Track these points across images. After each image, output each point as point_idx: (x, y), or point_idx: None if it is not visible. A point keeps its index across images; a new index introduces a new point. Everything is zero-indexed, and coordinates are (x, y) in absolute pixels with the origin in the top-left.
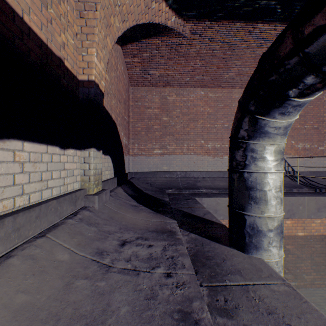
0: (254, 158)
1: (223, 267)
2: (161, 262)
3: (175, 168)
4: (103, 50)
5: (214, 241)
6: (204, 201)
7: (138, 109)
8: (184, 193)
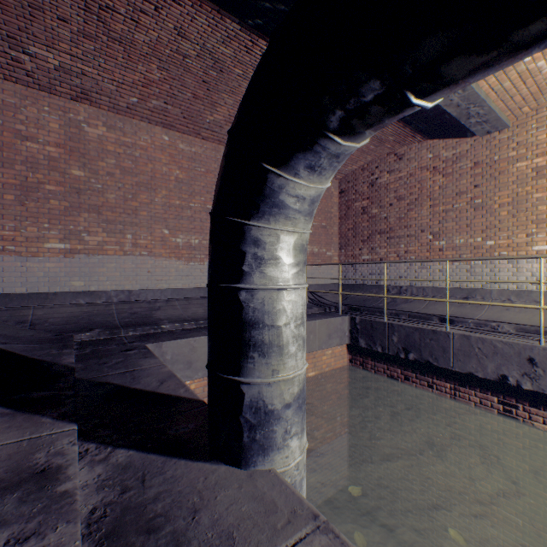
0: (260, 259)
1: (193, 541)
2: None
3: (106, 283)
4: None
5: (176, 456)
6: (167, 349)
7: None
8: (122, 337)
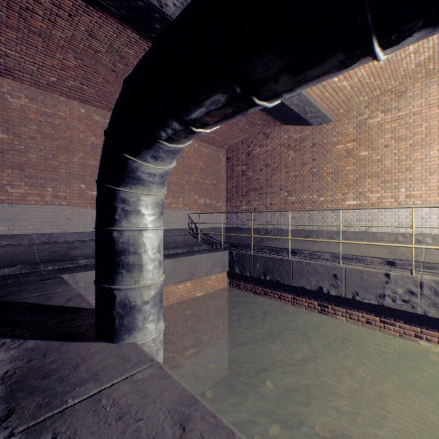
0: (127, 211)
1: (72, 378)
2: None
3: (28, 228)
4: None
5: (71, 341)
6: (80, 279)
7: None
8: (42, 271)
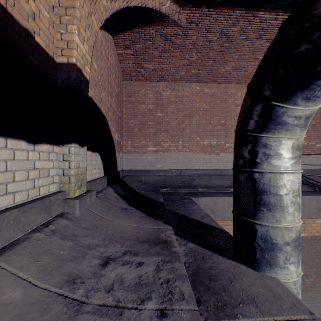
0: (267, 155)
1: (232, 292)
2: (153, 290)
3: (170, 166)
4: (87, 30)
5: (217, 253)
6: (201, 201)
7: (131, 104)
8: (179, 193)
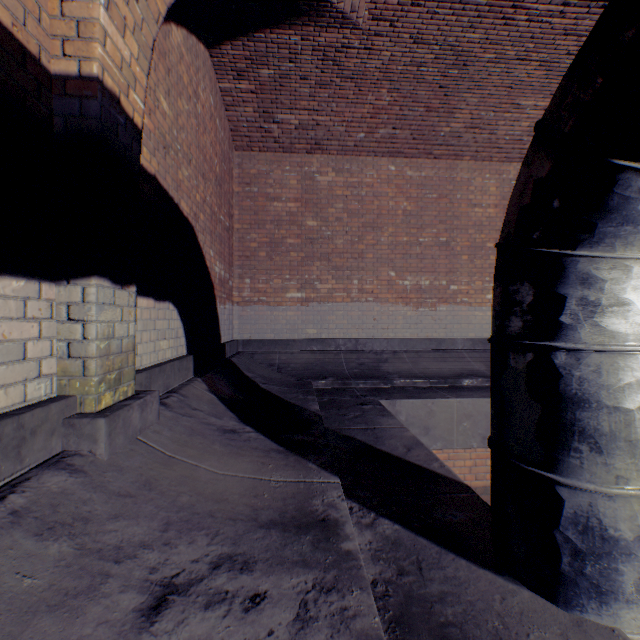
0: (592, 306)
1: None
2: None
3: (334, 331)
4: (134, 3)
5: (452, 551)
6: (400, 409)
7: (251, 201)
8: (353, 389)
